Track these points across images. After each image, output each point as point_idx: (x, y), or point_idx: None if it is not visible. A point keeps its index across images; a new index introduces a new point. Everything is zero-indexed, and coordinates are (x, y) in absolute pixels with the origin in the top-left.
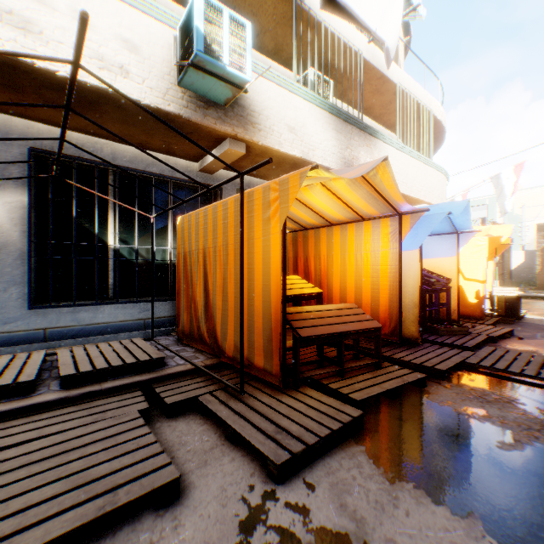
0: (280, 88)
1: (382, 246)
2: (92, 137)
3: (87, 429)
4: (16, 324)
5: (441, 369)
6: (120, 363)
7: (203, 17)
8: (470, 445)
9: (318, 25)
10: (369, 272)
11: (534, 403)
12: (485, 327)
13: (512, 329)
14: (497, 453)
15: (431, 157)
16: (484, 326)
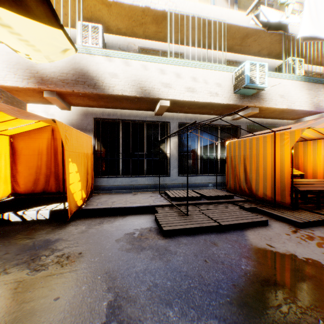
0: (275, 79)
1: None
2: (194, 114)
3: (227, 209)
4: (174, 181)
5: None
6: (221, 195)
7: (249, 70)
8: None
9: (295, 38)
10: None
11: None
12: None
13: None
14: None
15: None
16: None
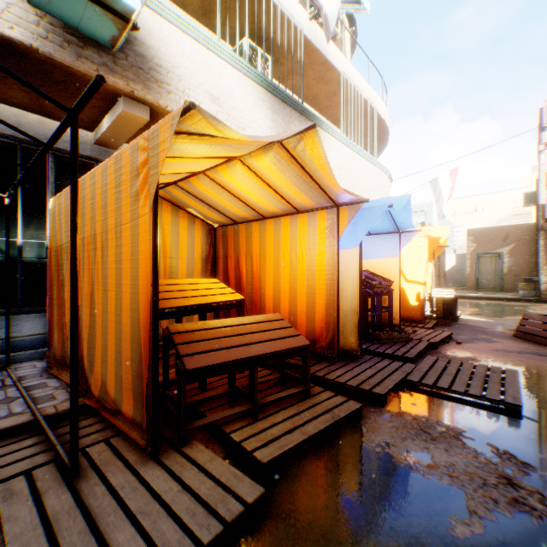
0: (199, 46)
1: (319, 244)
2: None
3: None
4: None
5: (380, 393)
6: None
7: None
8: (414, 533)
9: None
10: (304, 274)
11: (484, 435)
12: (426, 331)
13: (451, 332)
14: (451, 546)
15: (375, 156)
16: (425, 330)
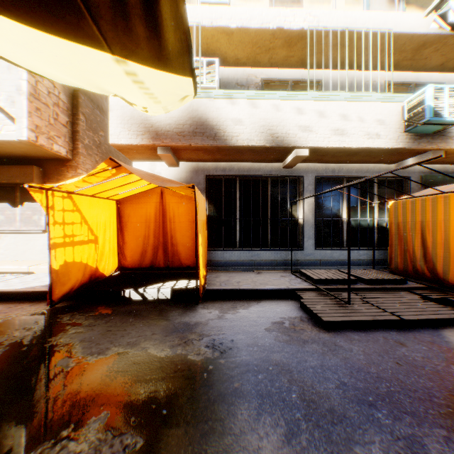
0: None
1: None
2: (338, 164)
3: (402, 299)
4: (310, 256)
5: None
6: (386, 278)
7: (432, 98)
8: None
9: None
10: None
11: None
12: None
13: None
14: None
15: None
16: None
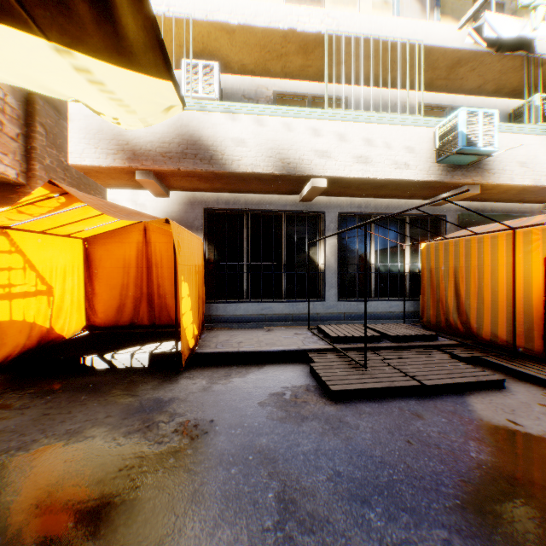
0: (511, 134)
1: None
2: (365, 198)
3: (430, 359)
4: (332, 309)
5: None
6: (415, 334)
7: (465, 123)
8: None
9: None
10: None
11: None
12: None
13: None
14: None
15: None
16: None
